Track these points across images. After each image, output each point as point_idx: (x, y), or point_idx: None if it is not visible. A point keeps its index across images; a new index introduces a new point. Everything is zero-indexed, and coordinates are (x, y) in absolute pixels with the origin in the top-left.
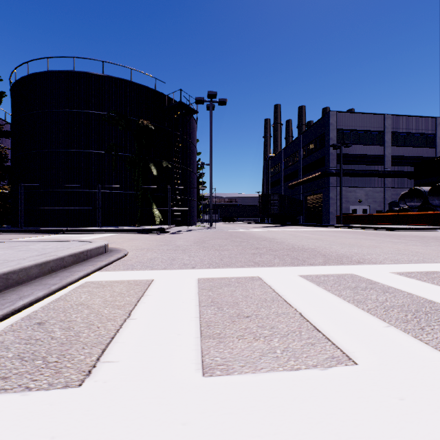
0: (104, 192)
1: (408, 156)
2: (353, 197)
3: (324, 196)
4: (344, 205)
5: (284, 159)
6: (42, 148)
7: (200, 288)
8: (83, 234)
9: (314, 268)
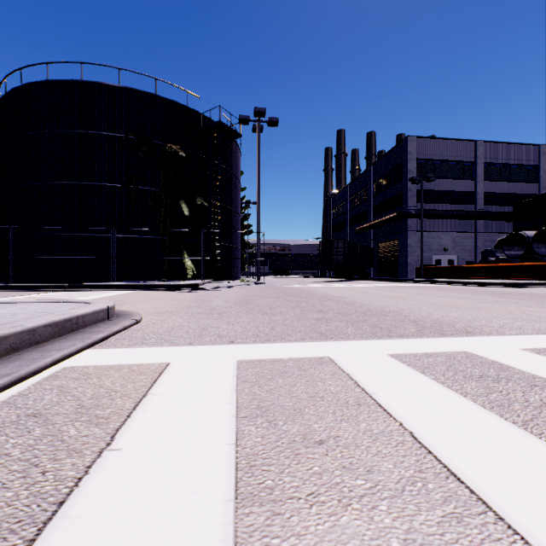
0: (121, 237)
1: (504, 193)
2: (437, 244)
3: (400, 243)
4: (426, 254)
5: (350, 197)
6: (40, 180)
7: (240, 379)
8: (91, 291)
9: (407, 342)
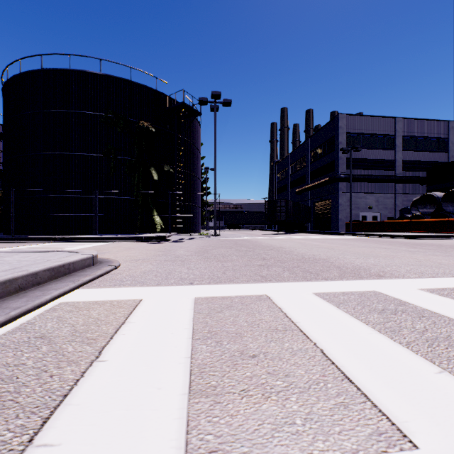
0: (102, 198)
1: (419, 161)
2: (363, 203)
3: (333, 202)
4: (354, 211)
5: (291, 164)
6: (35, 151)
7: (196, 311)
8: (78, 242)
9: (330, 283)
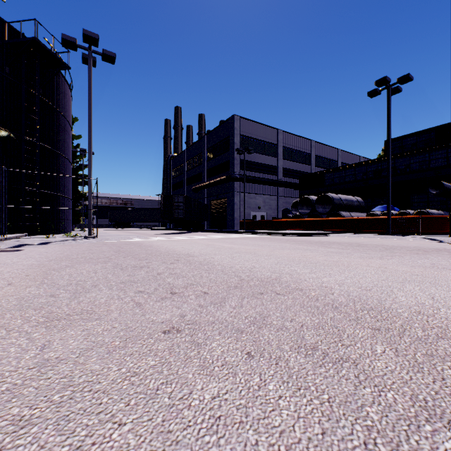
0: None
1: (293, 169)
2: (254, 203)
3: (228, 201)
4: (247, 210)
5: (187, 160)
6: None
7: None
8: None
9: None
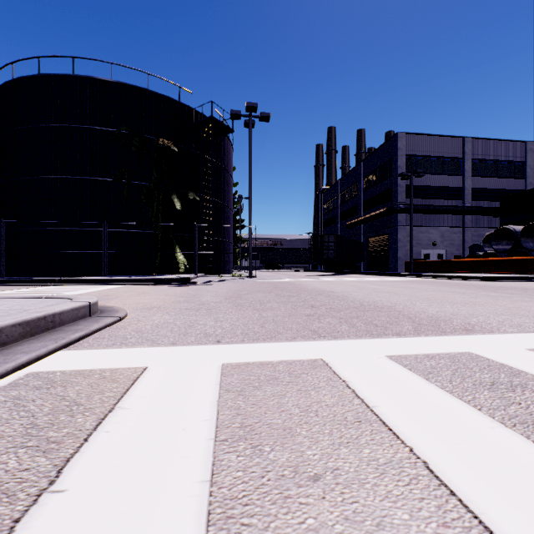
0: (113, 232)
1: (492, 189)
2: (426, 239)
3: (390, 237)
4: (415, 248)
5: (340, 193)
6: (31, 174)
7: (223, 388)
8: (81, 285)
9: (405, 341)
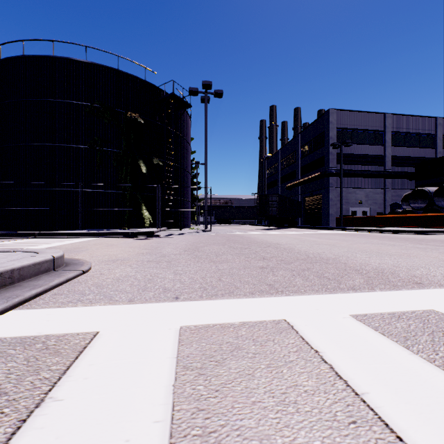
0: (88, 192)
1: (408, 156)
2: (353, 198)
3: (323, 197)
4: (344, 206)
5: (281, 160)
6: (16, 142)
7: (180, 363)
8: (58, 238)
9: (364, 297)
